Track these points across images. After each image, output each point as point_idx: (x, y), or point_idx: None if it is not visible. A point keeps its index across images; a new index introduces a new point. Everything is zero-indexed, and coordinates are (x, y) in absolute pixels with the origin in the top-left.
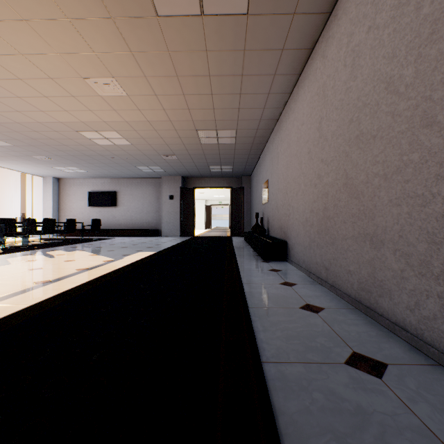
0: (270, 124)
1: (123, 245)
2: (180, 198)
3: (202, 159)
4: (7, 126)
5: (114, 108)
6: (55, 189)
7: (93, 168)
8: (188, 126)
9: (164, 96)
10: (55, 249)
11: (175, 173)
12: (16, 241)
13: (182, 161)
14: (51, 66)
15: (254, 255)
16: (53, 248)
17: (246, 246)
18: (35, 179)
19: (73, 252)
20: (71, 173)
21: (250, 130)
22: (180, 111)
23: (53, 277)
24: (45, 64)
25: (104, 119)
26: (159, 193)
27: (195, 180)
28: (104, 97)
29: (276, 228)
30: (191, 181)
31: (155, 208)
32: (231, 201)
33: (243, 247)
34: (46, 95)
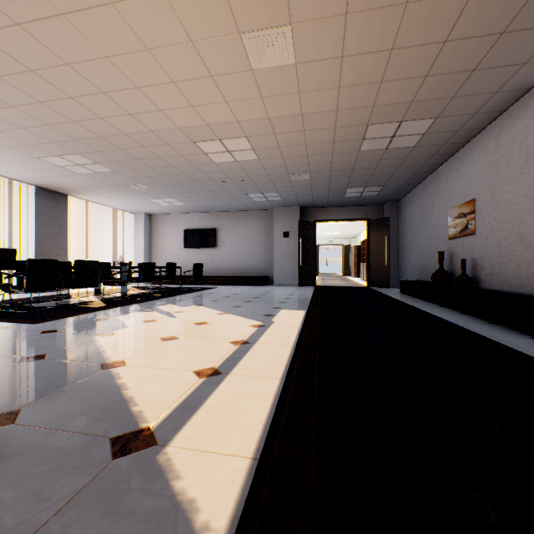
0: (505, 101)
1: (242, 299)
2: (298, 234)
3: (345, 177)
4: (112, 141)
5: (261, 94)
6: (147, 228)
7: (193, 199)
8: (358, 119)
9: (354, 56)
10: (163, 302)
11: (293, 202)
12: (110, 290)
13: (312, 183)
14: (200, 14)
15: (484, 323)
16: (159, 301)
17: (428, 304)
18: (125, 216)
19: (190, 307)
20: (166, 206)
21: (458, 118)
22: (363, 88)
23: (212, 359)
24: (191, 10)
25: (238, 117)
26: (268, 229)
27: (316, 211)
28: (256, 72)
29: (518, 277)
30: (311, 212)
31: (263, 249)
32: (367, 238)
33: (425, 305)
34: (175, 79)
